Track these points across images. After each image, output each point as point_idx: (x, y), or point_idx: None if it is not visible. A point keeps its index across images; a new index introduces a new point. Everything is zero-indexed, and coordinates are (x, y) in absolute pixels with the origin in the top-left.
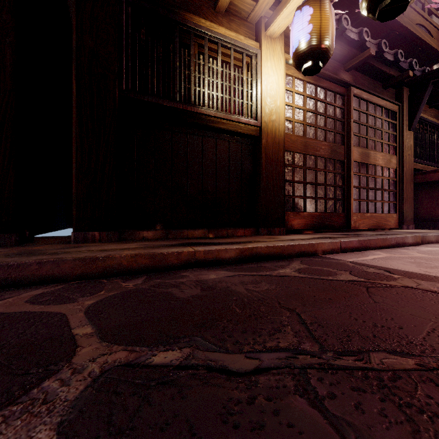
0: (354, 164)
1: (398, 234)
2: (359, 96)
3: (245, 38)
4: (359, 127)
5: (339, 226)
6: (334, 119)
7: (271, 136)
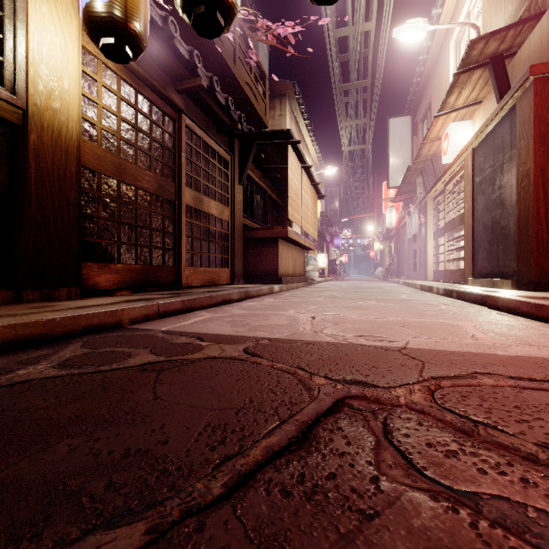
0: (187, 209)
1: (226, 290)
2: (192, 129)
3: None
4: (192, 165)
5: (169, 283)
6: (162, 146)
7: (52, 134)
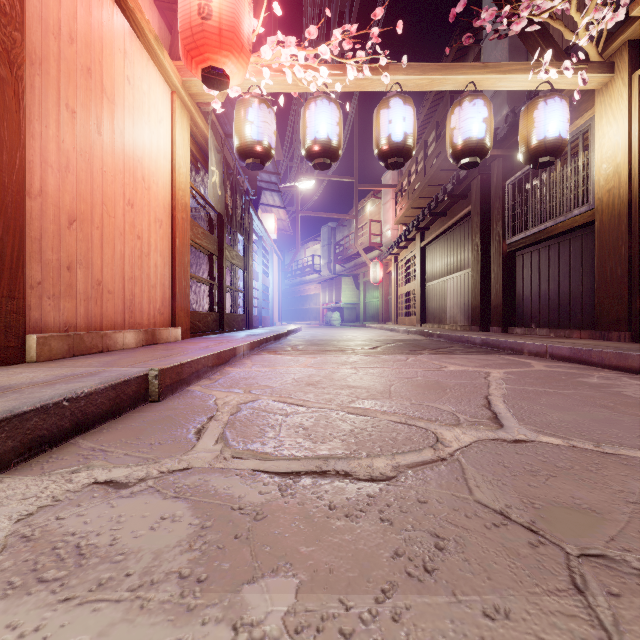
0: None
1: None
2: None
3: (581, 117)
4: None
5: None
6: None
7: (607, 211)
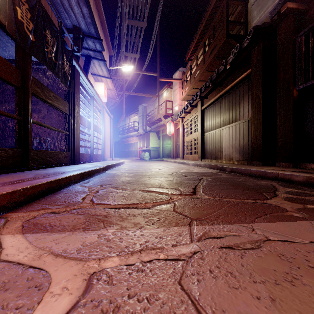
0: None
1: None
2: None
3: None
4: None
5: None
6: None
7: None
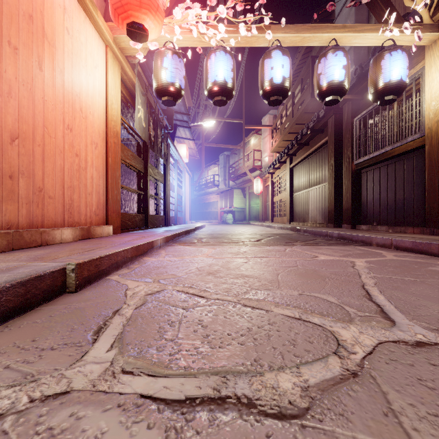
0: None
1: None
2: None
3: (414, 67)
4: None
5: None
6: None
7: (436, 137)
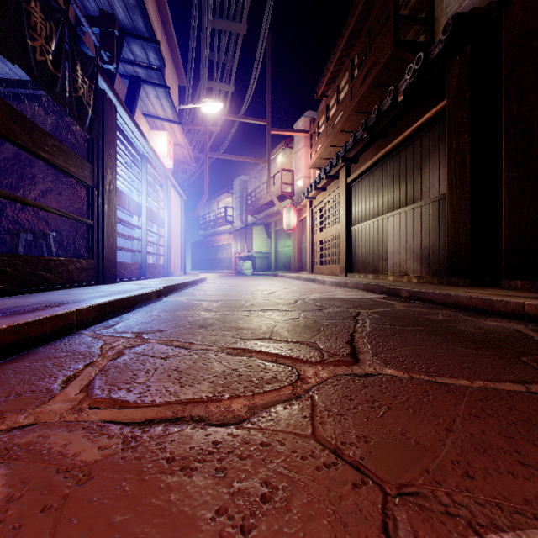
0: None
1: None
2: None
3: None
4: None
5: None
6: None
7: None
